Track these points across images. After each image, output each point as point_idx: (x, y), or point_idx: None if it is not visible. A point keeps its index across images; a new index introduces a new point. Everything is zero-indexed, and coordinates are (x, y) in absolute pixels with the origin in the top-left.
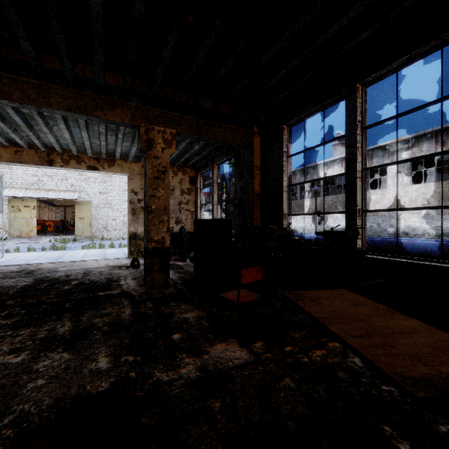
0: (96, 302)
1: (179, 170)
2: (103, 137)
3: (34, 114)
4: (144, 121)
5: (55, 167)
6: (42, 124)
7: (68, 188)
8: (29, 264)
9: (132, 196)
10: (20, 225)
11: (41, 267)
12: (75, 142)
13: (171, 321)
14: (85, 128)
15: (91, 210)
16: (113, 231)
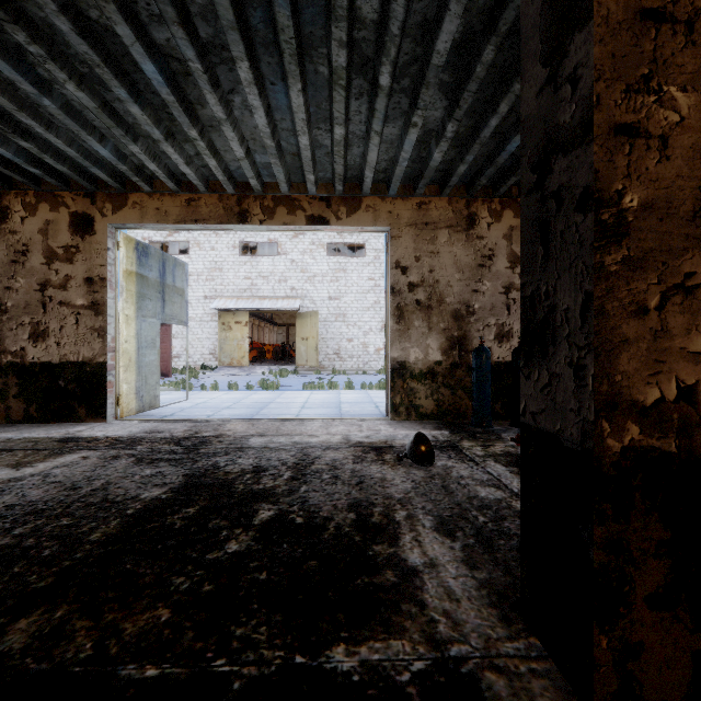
0: None
1: (506, 207)
2: (339, 102)
3: (171, 22)
4: None
5: (250, 225)
6: (202, 79)
7: (287, 293)
8: (209, 419)
9: (397, 277)
10: (231, 349)
11: (223, 431)
12: (282, 154)
13: None
14: (297, 64)
15: (317, 325)
16: (348, 360)
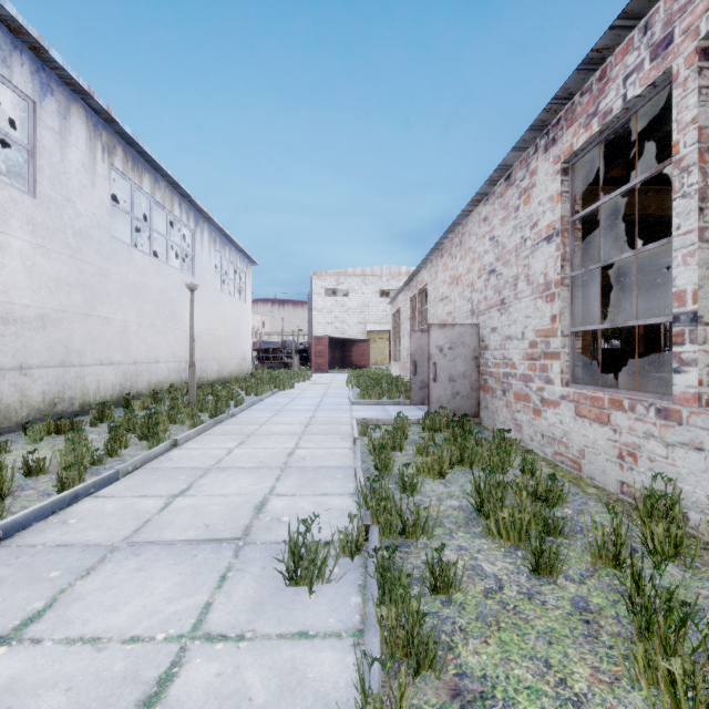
0: None
1: None
2: None
3: None
4: None
5: None
6: None
7: None
8: None
9: None
10: (376, 354)
11: None
12: None
13: None
14: None
15: None
16: None
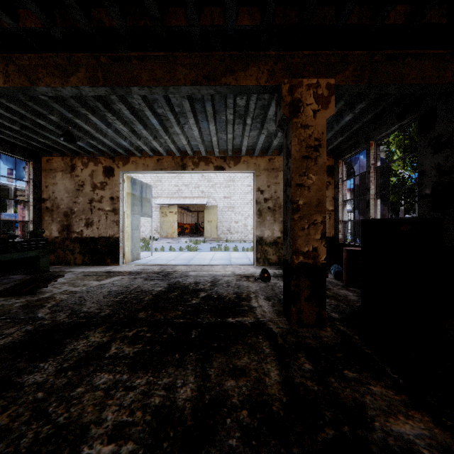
0: (226, 335)
1: None
2: (230, 128)
3: (167, 110)
4: (286, 76)
5: (187, 171)
6: (174, 123)
7: (199, 194)
8: (167, 264)
9: (258, 195)
10: (167, 228)
11: (176, 269)
12: (203, 141)
13: (373, 441)
14: (213, 119)
15: (217, 213)
16: (235, 234)
